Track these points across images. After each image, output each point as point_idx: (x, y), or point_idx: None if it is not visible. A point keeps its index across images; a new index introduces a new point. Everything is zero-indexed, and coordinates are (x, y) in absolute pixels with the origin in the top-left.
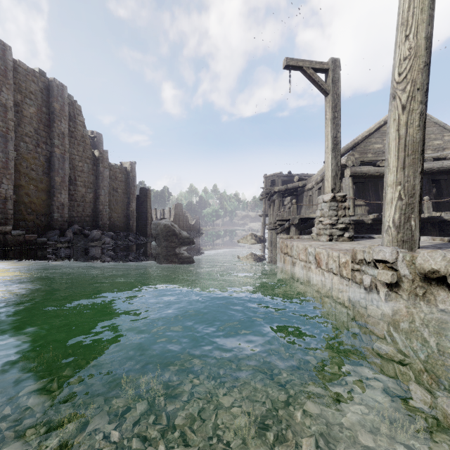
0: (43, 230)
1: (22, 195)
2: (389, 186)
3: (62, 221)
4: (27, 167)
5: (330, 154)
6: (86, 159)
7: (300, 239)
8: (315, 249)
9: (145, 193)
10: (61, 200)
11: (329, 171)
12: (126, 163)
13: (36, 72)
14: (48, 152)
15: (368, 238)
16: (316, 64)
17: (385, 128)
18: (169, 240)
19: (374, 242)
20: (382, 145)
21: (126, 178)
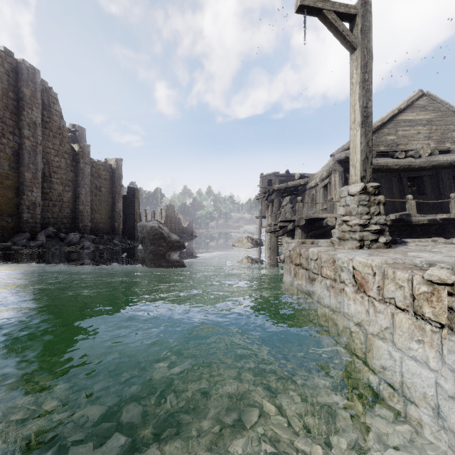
0: (10, 233)
1: None
2: None
3: (33, 222)
4: None
5: (359, 130)
6: (63, 153)
7: (315, 245)
8: (353, 264)
9: (133, 192)
10: (32, 199)
11: (357, 154)
12: (112, 160)
13: (1, 50)
14: (16, 143)
15: (400, 243)
16: (340, 6)
17: (399, 117)
18: (157, 243)
19: (421, 249)
20: (396, 136)
21: (112, 176)
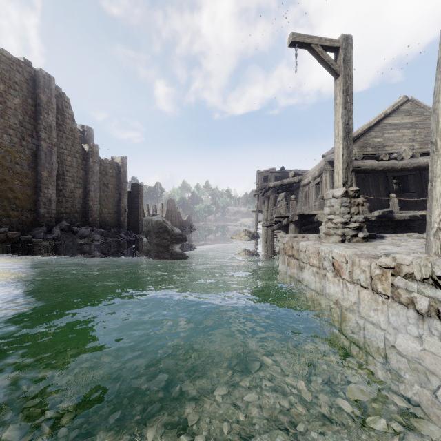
0: (29, 227)
1: (5, 190)
2: (438, 177)
3: (49, 217)
4: (11, 161)
5: (342, 143)
6: (75, 153)
7: (305, 239)
8: (332, 254)
9: (136, 188)
10: (48, 196)
11: (340, 163)
12: (118, 158)
13: (21, 61)
14: (34, 145)
15: (379, 238)
16: (326, 41)
17: (386, 121)
18: (161, 236)
19: (393, 243)
20: (383, 138)
21: (118, 173)
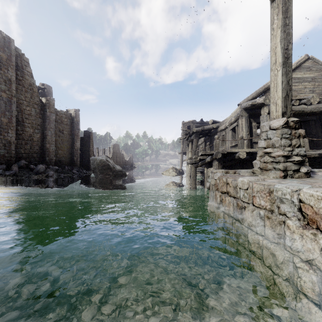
0: None
1: None
2: None
3: (9, 156)
4: None
5: (280, 69)
6: (33, 104)
7: (237, 174)
8: (300, 196)
9: (88, 135)
10: (8, 138)
11: (278, 92)
12: (71, 110)
13: None
14: None
15: None
16: None
17: None
18: (104, 172)
19: None
20: None
21: (71, 122)
